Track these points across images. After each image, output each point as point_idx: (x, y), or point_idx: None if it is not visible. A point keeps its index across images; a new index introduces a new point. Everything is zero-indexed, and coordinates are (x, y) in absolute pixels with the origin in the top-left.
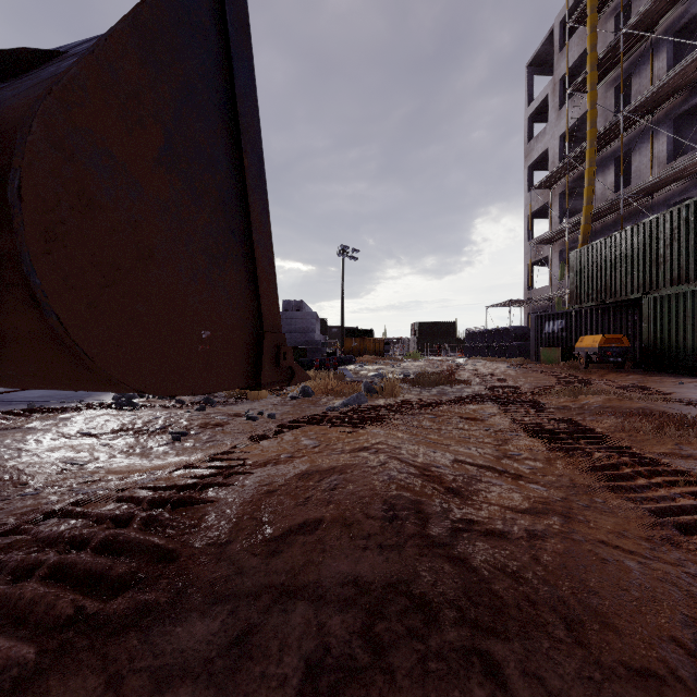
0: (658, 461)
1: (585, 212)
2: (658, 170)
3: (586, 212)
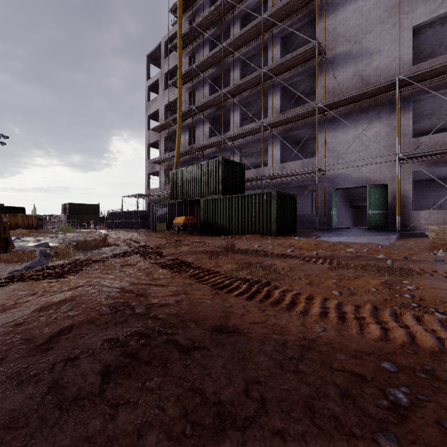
0: (211, 269)
1: (177, 152)
2: (206, 140)
3: (177, 152)
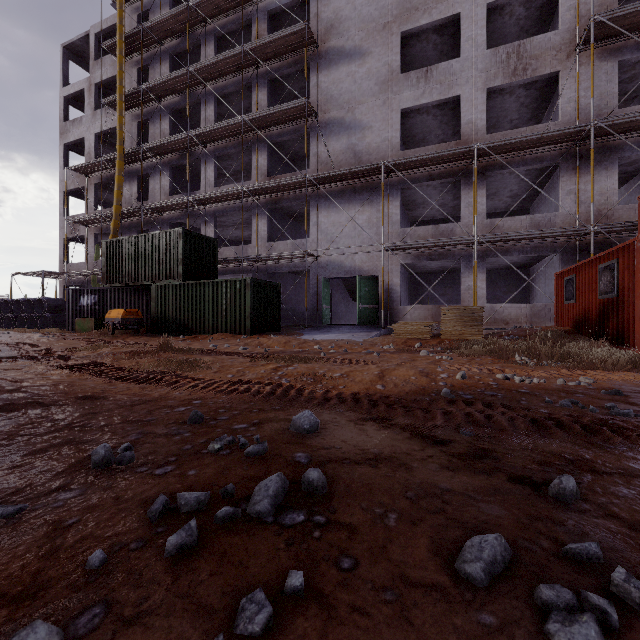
0: (123, 367)
1: (116, 210)
2: (165, 197)
3: (117, 210)
